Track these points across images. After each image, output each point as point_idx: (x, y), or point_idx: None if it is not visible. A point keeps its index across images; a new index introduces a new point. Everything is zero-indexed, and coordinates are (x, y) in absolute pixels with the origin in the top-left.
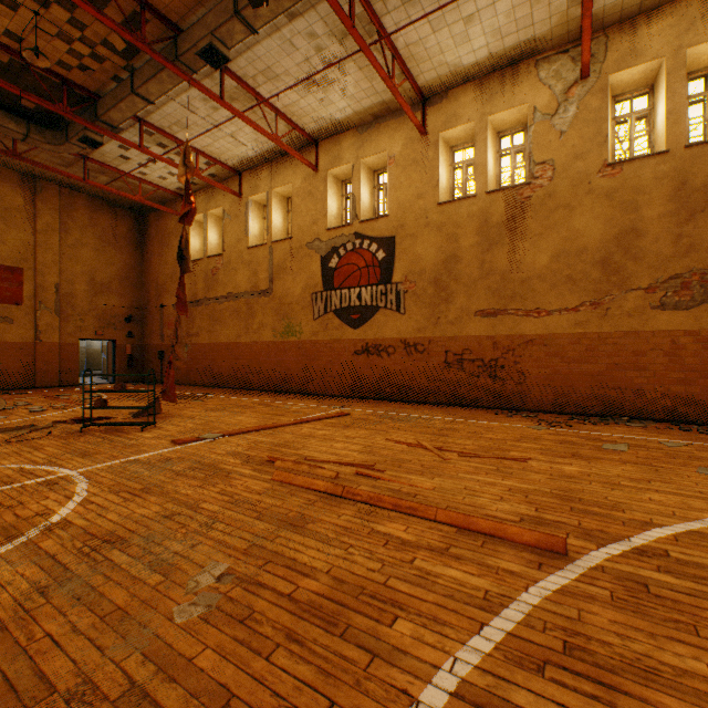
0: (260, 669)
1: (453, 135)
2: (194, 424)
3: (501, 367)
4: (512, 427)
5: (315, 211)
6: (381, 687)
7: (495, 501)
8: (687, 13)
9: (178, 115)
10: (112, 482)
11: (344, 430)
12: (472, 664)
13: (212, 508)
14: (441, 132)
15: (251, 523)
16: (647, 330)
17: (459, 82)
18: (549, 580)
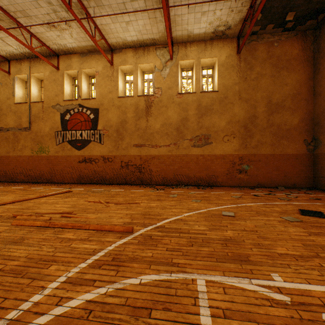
0: None
1: (125, 68)
2: None
3: (143, 168)
4: (143, 191)
5: (57, 90)
6: (32, 288)
7: (118, 219)
8: (201, 47)
9: None
10: None
11: (65, 199)
12: (76, 271)
13: None
14: (120, 66)
15: None
16: (190, 154)
17: (127, 47)
18: (121, 241)
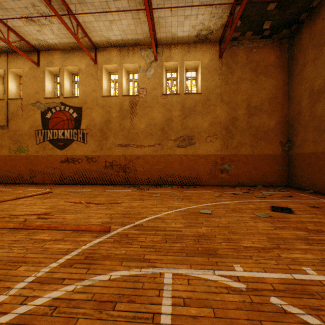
0: None
1: (109, 67)
2: None
3: (128, 168)
4: (127, 191)
5: (38, 87)
6: None
7: (97, 219)
8: (185, 49)
9: None
10: None
11: (44, 200)
12: (46, 271)
13: None
14: (104, 65)
15: None
16: (174, 154)
17: (111, 46)
18: (96, 240)
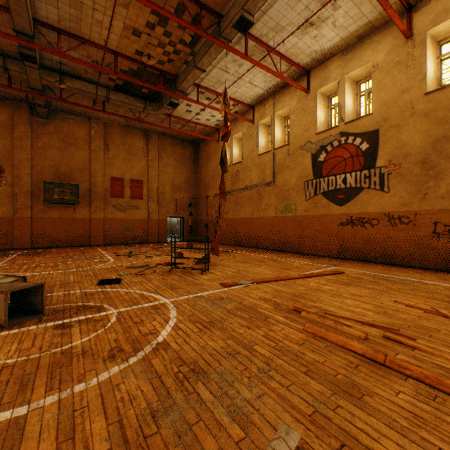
0: None
1: (441, 29)
2: (231, 271)
3: None
4: None
5: (307, 122)
6: None
7: None
8: None
9: (218, 76)
10: (189, 313)
11: (346, 287)
12: None
13: (263, 352)
14: (429, 29)
15: (303, 380)
16: None
17: None
18: None
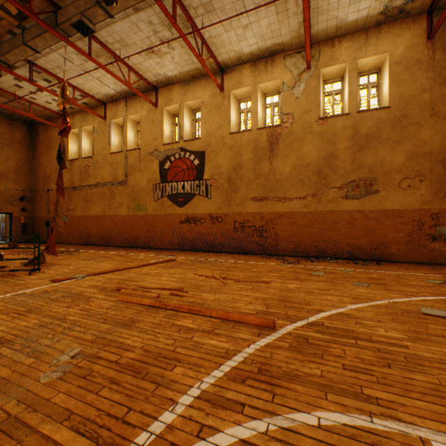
0: (91, 399)
1: (239, 93)
2: (68, 269)
3: (265, 231)
4: (268, 265)
5: (155, 132)
6: (159, 399)
7: (246, 304)
8: (358, 41)
9: (59, 62)
10: (4, 308)
11: (169, 270)
12: (210, 383)
13: (74, 319)
14: (232, 90)
15: (99, 325)
16: (339, 210)
17: (242, 62)
18: (261, 341)
